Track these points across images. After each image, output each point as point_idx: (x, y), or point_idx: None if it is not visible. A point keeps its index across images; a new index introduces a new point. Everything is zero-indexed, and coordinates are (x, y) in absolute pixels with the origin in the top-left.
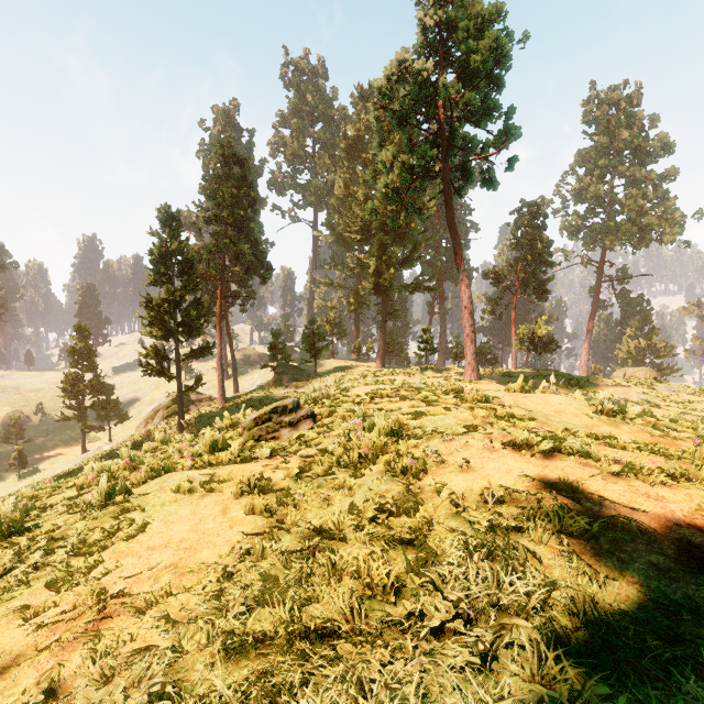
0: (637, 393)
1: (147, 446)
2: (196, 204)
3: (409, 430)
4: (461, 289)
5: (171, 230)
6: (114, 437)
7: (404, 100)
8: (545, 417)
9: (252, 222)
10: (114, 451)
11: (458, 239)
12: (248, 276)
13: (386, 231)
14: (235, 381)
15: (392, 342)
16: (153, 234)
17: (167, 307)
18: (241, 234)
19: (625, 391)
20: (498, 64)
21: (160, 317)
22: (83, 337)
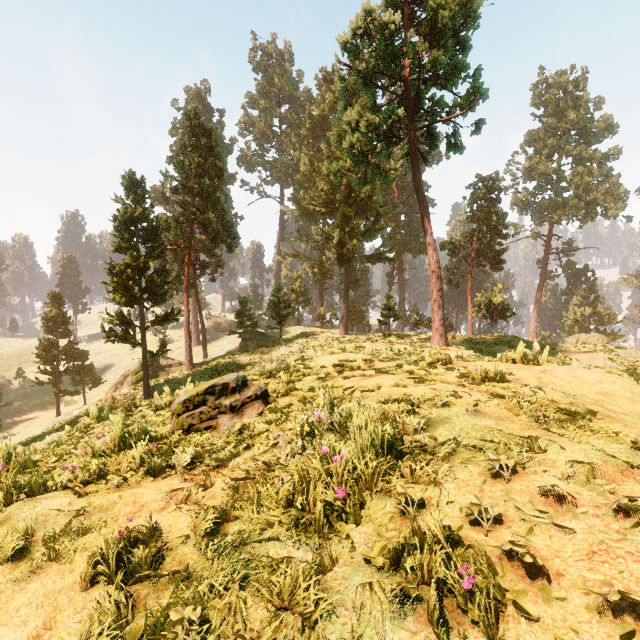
0: (603, 359)
1: (79, 424)
2: (163, 173)
3: (407, 433)
4: (428, 253)
5: (135, 196)
6: (90, 400)
7: (370, 58)
8: (598, 405)
9: (218, 191)
10: (78, 418)
11: (425, 201)
12: (214, 244)
13: (349, 204)
14: (204, 347)
15: (354, 310)
16: (117, 201)
17: (131, 273)
18: (208, 203)
19: (591, 357)
20: (466, 22)
21: (123, 283)
22: (57, 304)
